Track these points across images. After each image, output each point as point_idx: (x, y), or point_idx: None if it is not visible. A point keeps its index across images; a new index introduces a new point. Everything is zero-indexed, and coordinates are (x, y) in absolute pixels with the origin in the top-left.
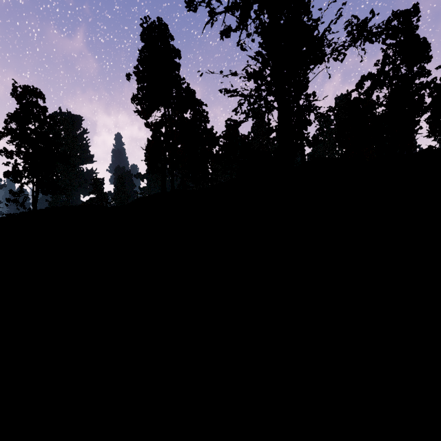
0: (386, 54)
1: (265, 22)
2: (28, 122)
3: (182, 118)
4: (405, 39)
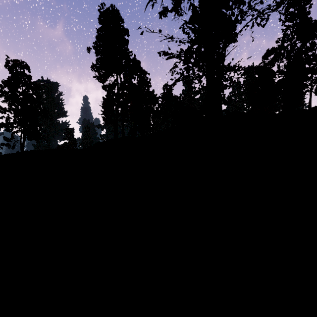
0: (285, 33)
1: None
2: (17, 86)
3: (130, 82)
4: (300, 21)
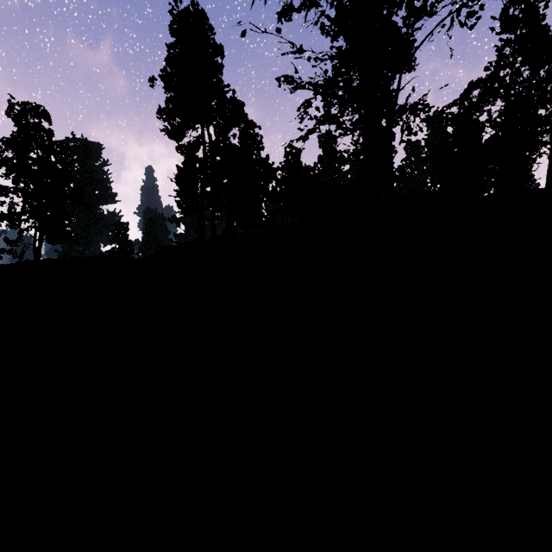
0: (501, 54)
1: None
2: (29, 149)
3: (226, 139)
4: (529, 31)
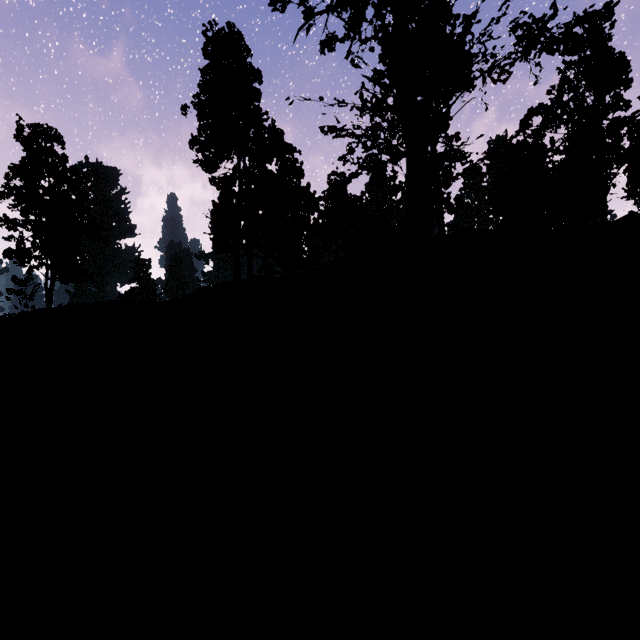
0: (564, 77)
1: (389, 22)
2: (40, 177)
3: (264, 170)
4: (593, 54)
